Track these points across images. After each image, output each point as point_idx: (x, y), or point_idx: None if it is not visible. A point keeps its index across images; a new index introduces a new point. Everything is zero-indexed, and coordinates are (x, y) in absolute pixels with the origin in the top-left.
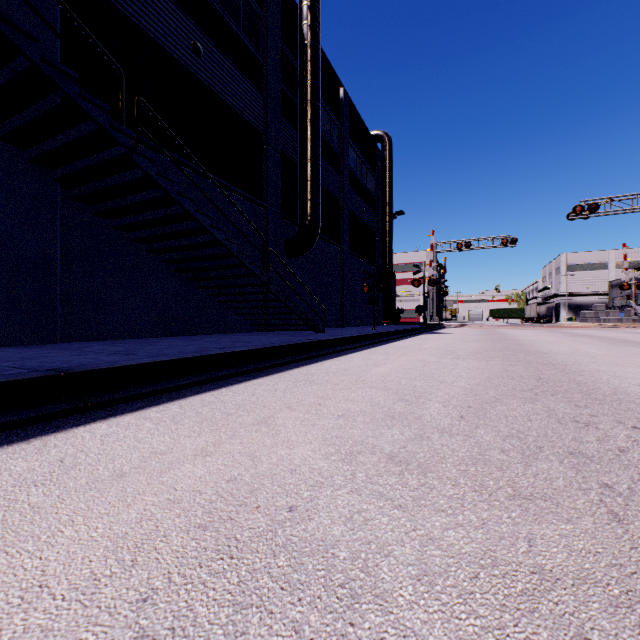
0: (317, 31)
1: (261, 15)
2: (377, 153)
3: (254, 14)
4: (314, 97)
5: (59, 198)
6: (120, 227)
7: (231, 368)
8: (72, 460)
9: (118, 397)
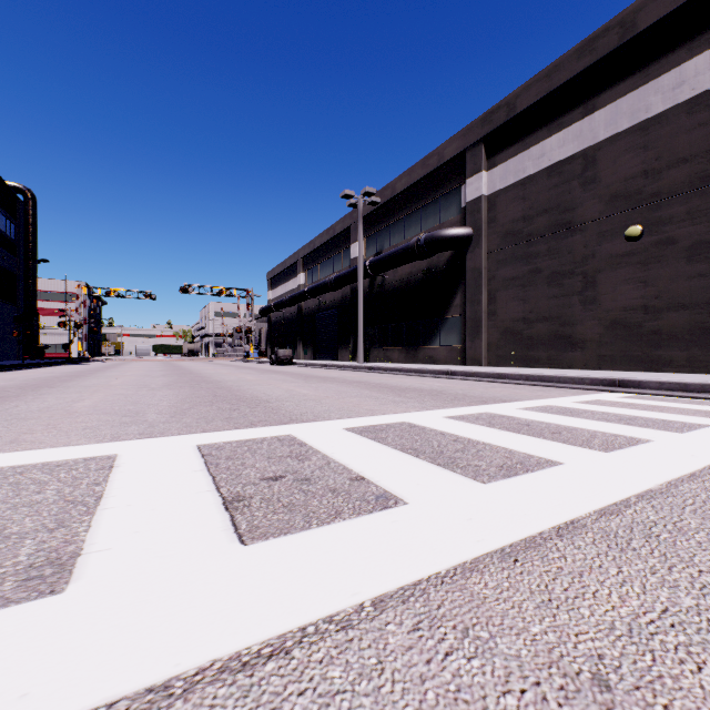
0: None
1: None
2: (19, 202)
3: None
4: None
5: None
6: None
7: None
8: None
9: None
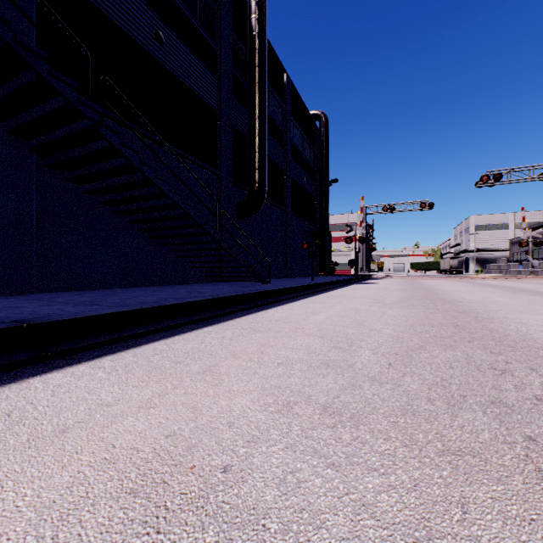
0: (264, 24)
1: (215, 9)
2: (315, 130)
3: (209, 8)
4: (261, 80)
5: (34, 165)
6: (90, 191)
7: (185, 317)
8: (19, 414)
9: (77, 346)
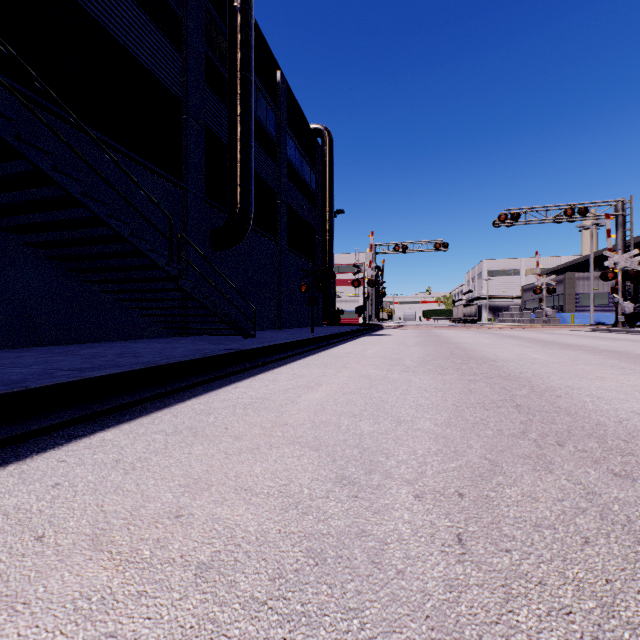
0: None
1: None
2: (317, 148)
3: None
4: (245, 68)
5: None
6: None
7: (73, 408)
8: None
9: None
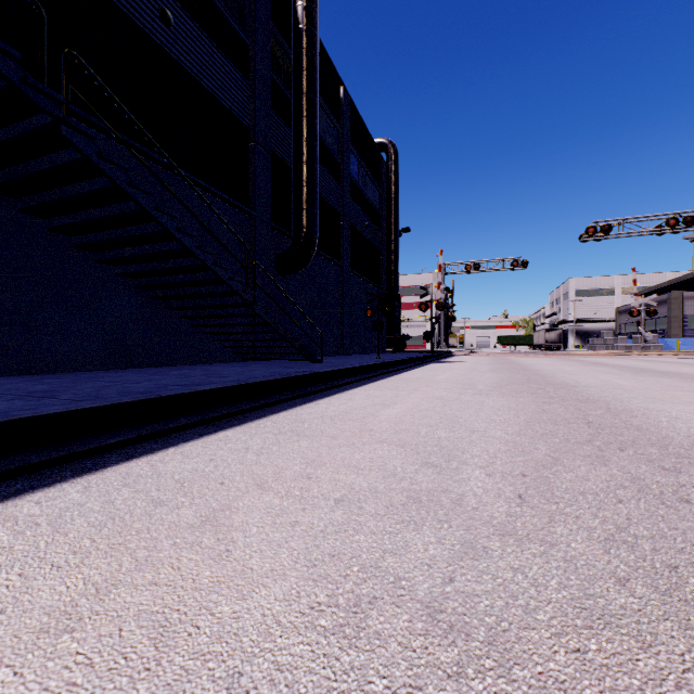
0: (314, 15)
1: None
2: (381, 163)
3: None
4: (310, 90)
5: None
6: (57, 229)
7: (192, 414)
8: None
9: None
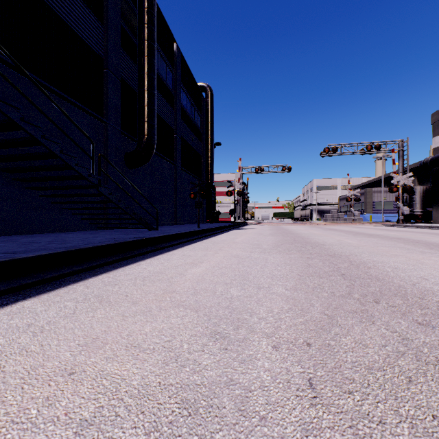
0: None
1: None
2: (202, 99)
3: None
4: (150, 38)
5: None
6: None
7: (2, 282)
8: None
9: None
